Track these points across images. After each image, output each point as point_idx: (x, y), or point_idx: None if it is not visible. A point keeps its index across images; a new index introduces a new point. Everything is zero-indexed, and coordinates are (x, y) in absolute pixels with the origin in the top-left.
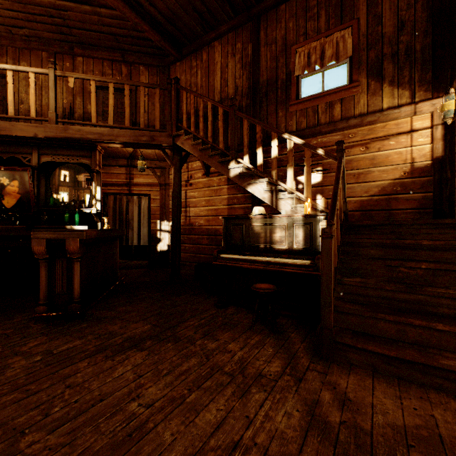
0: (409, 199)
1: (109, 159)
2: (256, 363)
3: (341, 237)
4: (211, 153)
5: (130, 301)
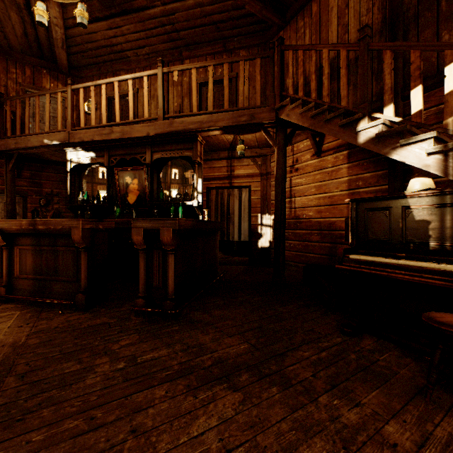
0: None
1: (211, 153)
2: None
3: None
4: (327, 116)
5: (227, 304)
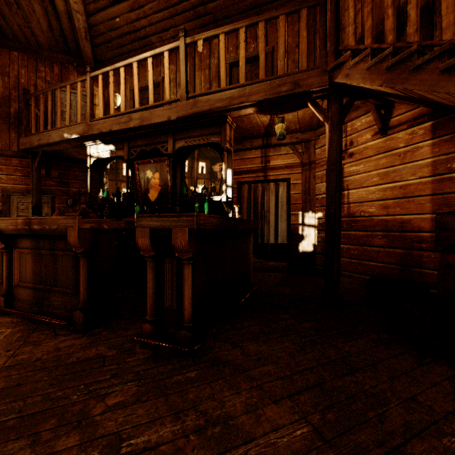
0: None
1: (243, 142)
2: None
3: None
4: (417, 61)
5: (265, 332)
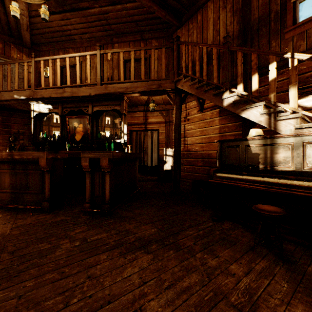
0: None
1: (133, 107)
2: (269, 301)
3: None
4: (206, 88)
5: (143, 206)
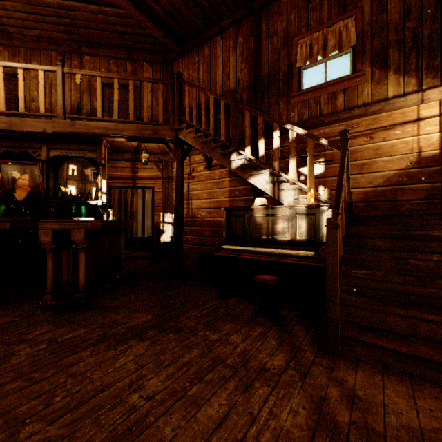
0: (416, 190)
1: (114, 154)
2: (258, 356)
3: (346, 228)
4: (213, 145)
5: (134, 291)
